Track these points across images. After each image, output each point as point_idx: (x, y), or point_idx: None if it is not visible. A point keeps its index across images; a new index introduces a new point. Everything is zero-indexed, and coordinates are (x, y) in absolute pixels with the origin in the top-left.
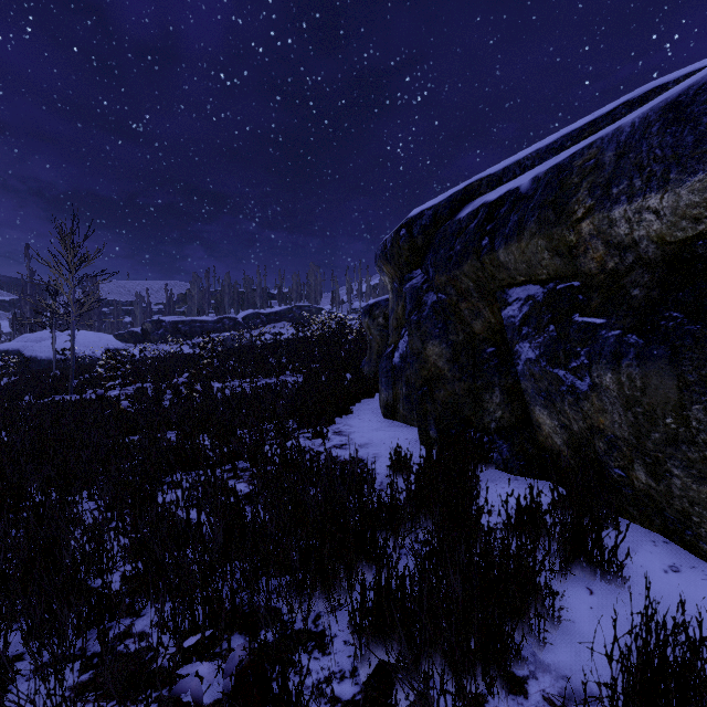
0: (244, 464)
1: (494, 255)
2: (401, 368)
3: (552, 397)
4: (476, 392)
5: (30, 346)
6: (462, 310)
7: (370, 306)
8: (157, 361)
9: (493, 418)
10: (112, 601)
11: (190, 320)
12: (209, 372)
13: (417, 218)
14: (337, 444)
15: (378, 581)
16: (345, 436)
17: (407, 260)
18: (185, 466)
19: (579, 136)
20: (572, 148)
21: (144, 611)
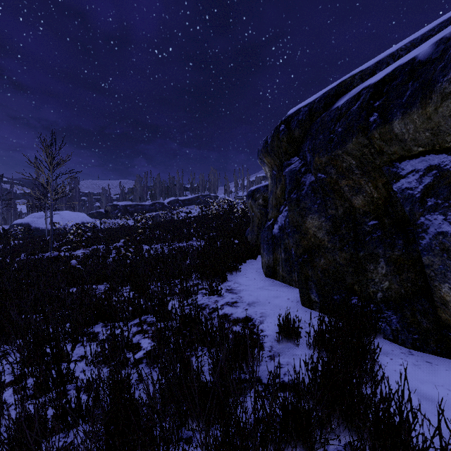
0: (152, 318)
1: (386, 128)
2: (280, 237)
3: None
4: (359, 262)
5: (35, 221)
6: (341, 187)
7: (252, 191)
8: (111, 230)
9: (379, 288)
10: None
11: (135, 204)
12: (142, 238)
13: (294, 114)
14: (229, 302)
15: None
16: (235, 294)
17: (285, 150)
18: (104, 319)
19: None
20: None
21: None
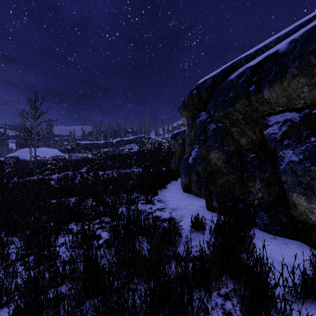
0: (108, 219)
1: (259, 95)
2: (193, 165)
3: (313, 188)
4: (243, 181)
5: (22, 154)
6: (233, 132)
7: (175, 134)
8: (76, 161)
9: (256, 197)
10: None
11: (92, 143)
12: (98, 166)
13: (202, 83)
14: (159, 208)
15: None
16: (163, 203)
17: (196, 107)
18: (75, 219)
19: (308, 24)
20: None
21: None
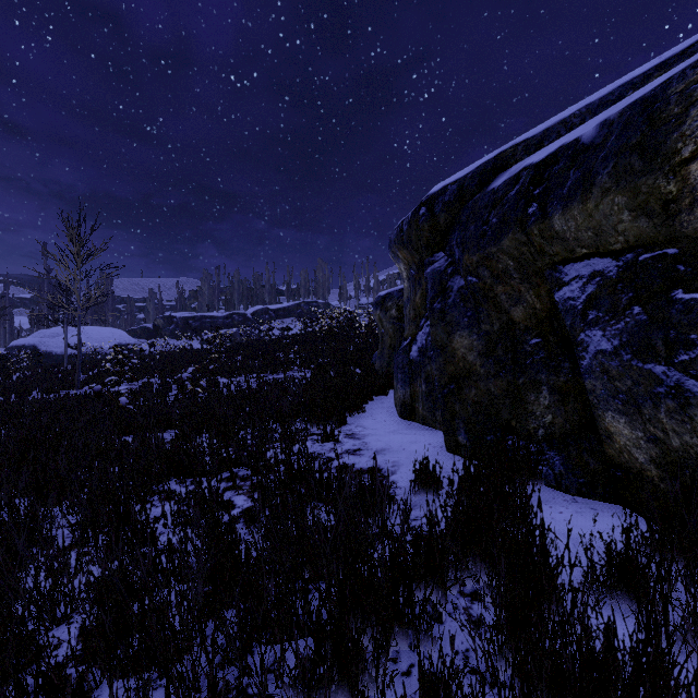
0: (245, 471)
1: (546, 224)
2: (420, 363)
3: (638, 400)
4: (517, 392)
5: (45, 341)
6: (497, 295)
7: (382, 297)
8: (166, 356)
9: (540, 423)
10: (51, 680)
11: (200, 316)
12: (216, 367)
13: (438, 194)
14: (350, 449)
15: (430, 697)
16: (358, 440)
17: (427, 242)
18: (179, 473)
19: (644, 82)
20: (656, 80)
21: (96, 692)
